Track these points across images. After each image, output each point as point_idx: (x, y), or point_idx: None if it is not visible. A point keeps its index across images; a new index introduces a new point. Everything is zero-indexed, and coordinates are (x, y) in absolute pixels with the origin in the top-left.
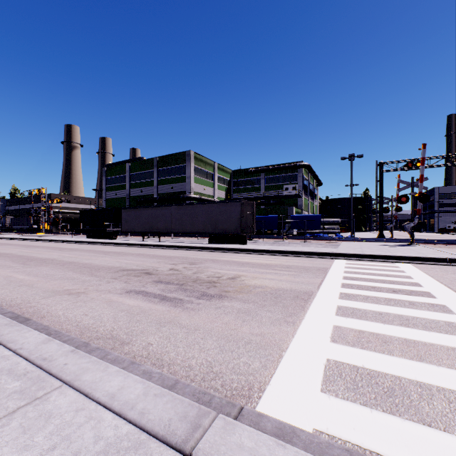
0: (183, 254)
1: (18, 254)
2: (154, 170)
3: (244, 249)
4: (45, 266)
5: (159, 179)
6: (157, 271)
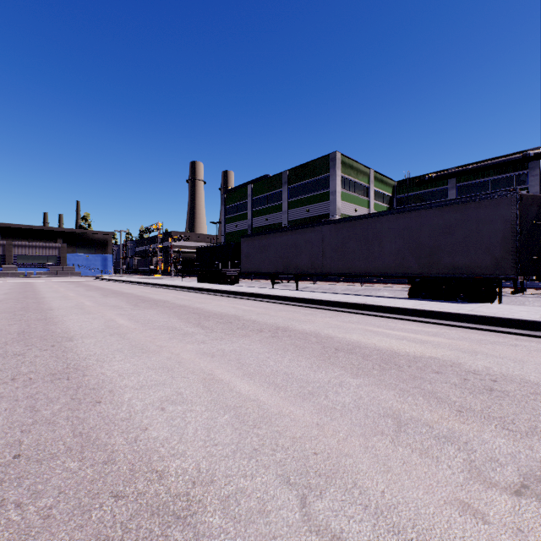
0: (404, 336)
1: (51, 313)
2: (283, 189)
3: None
4: None
5: (290, 201)
6: None
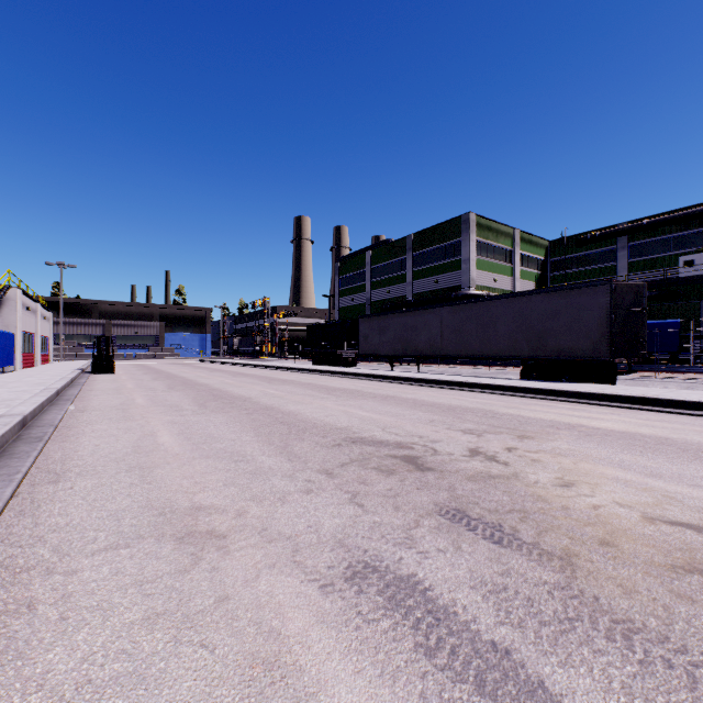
0: (477, 401)
1: (213, 386)
2: (407, 257)
3: (646, 399)
4: (225, 412)
5: (416, 271)
6: (436, 454)
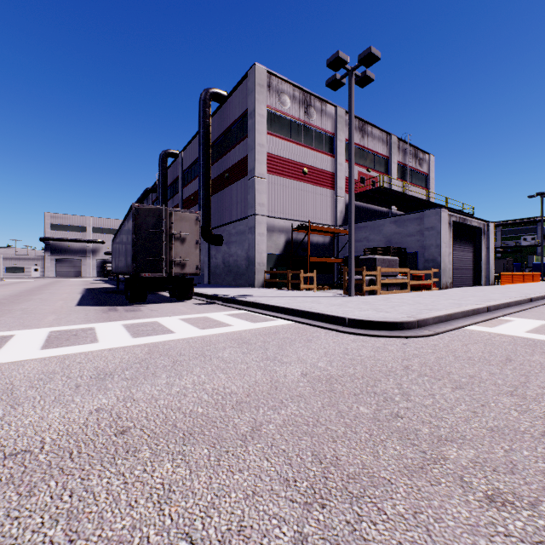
0: None
1: None
2: None
3: None
4: None
5: None
6: None
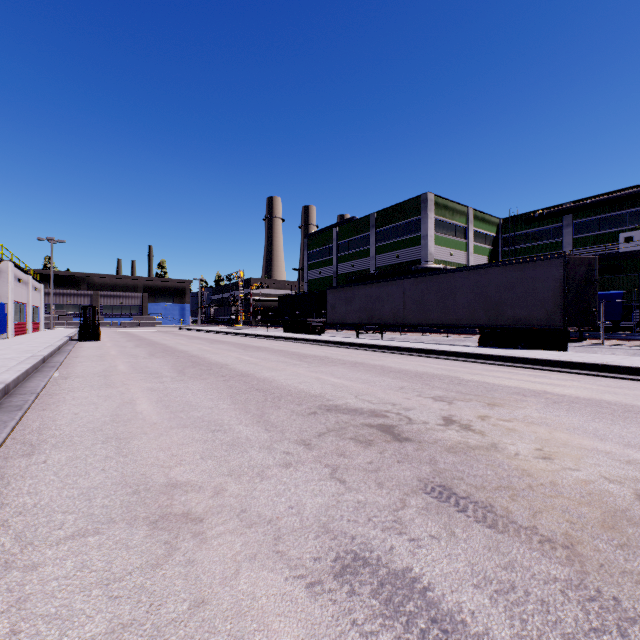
0: (442, 367)
1: (191, 353)
2: (370, 233)
3: (602, 366)
4: (202, 379)
5: (378, 246)
6: (412, 423)
